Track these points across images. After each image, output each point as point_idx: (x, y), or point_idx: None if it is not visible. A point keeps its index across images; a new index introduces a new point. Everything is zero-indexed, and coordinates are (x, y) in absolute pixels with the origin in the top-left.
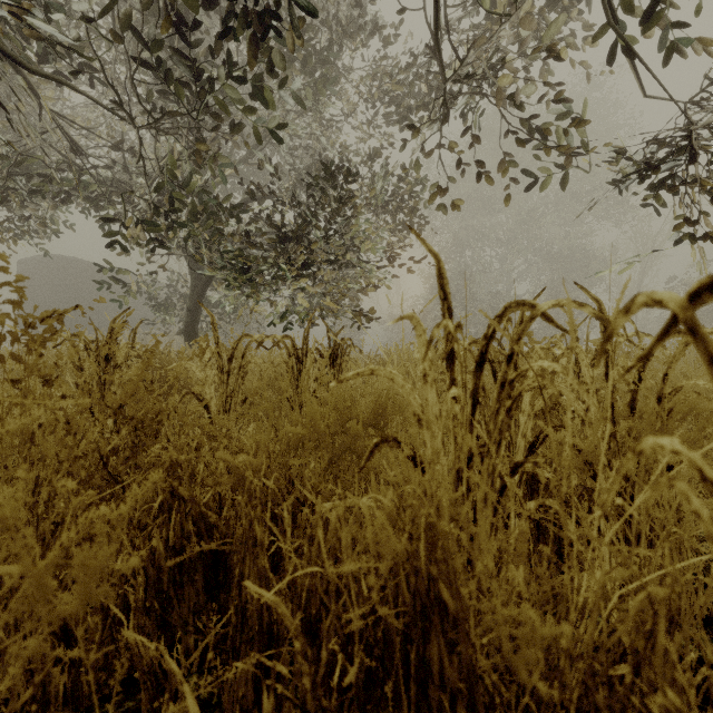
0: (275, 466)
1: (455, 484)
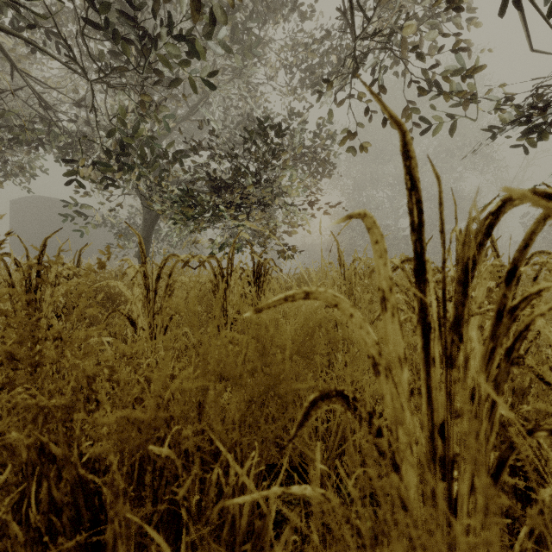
0: (176, 415)
1: (427, 457)
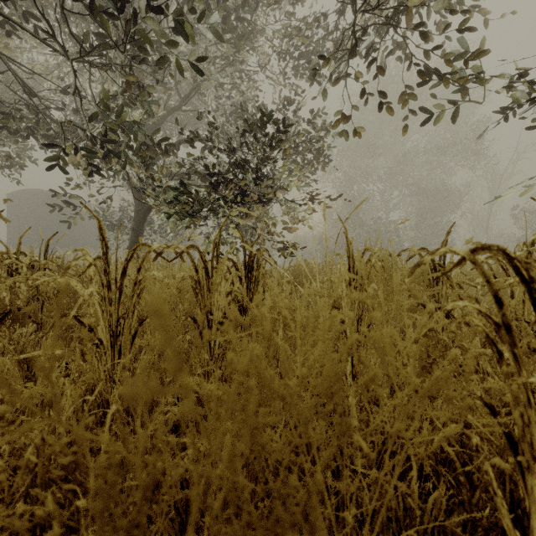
0: None
1: None
